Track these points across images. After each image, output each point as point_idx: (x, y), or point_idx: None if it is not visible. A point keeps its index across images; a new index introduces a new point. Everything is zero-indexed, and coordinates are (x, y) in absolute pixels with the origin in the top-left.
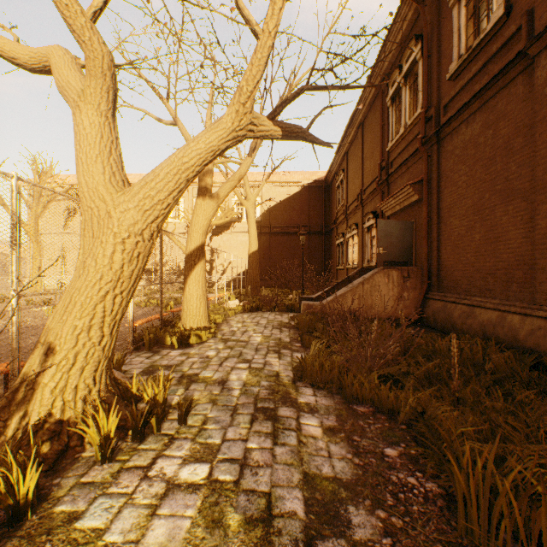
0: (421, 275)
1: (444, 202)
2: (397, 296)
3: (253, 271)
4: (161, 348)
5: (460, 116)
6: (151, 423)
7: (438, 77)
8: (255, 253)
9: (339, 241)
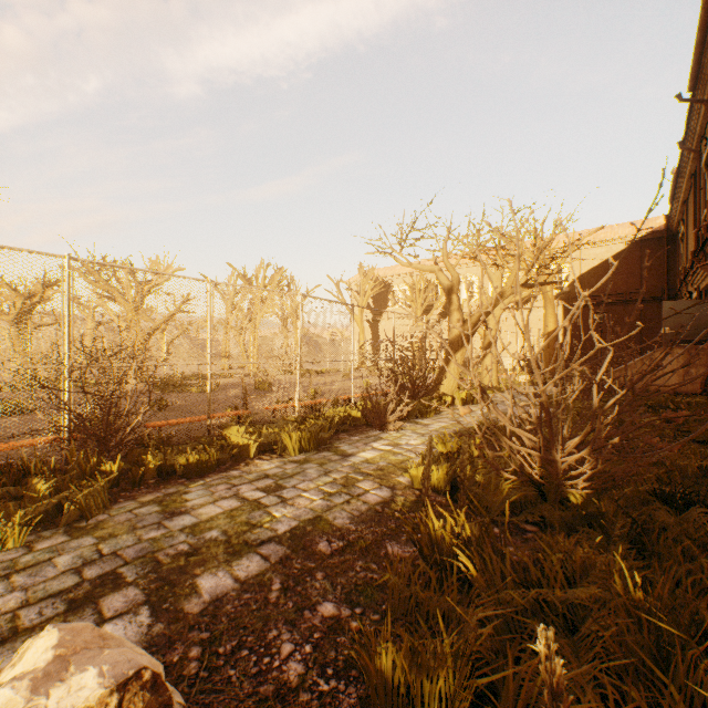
0: None
1: None
2: (682, 372)
3: (549, 350)
4: None
5: None
6: (474, 401)
7: None
8: (552, 332)
9: None
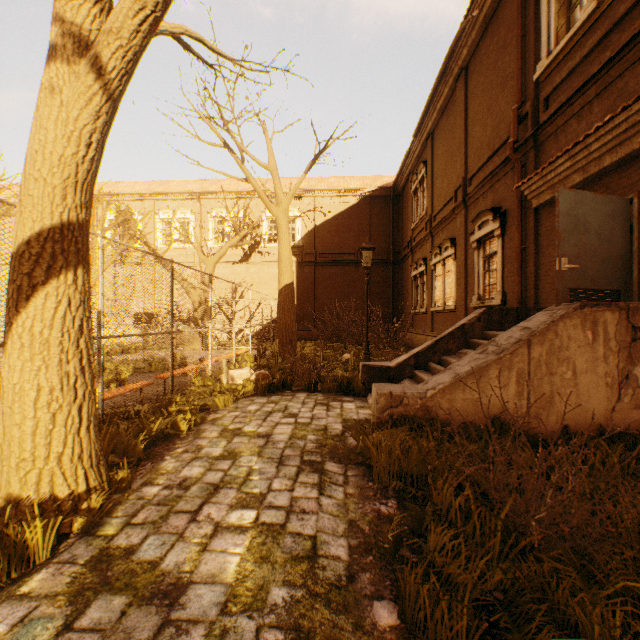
0: None
1: None
2: (618, 375)
3: (285, 315)
4: None
5: None
6: None
7: None
8: (288, 287)
9: (418, 271)
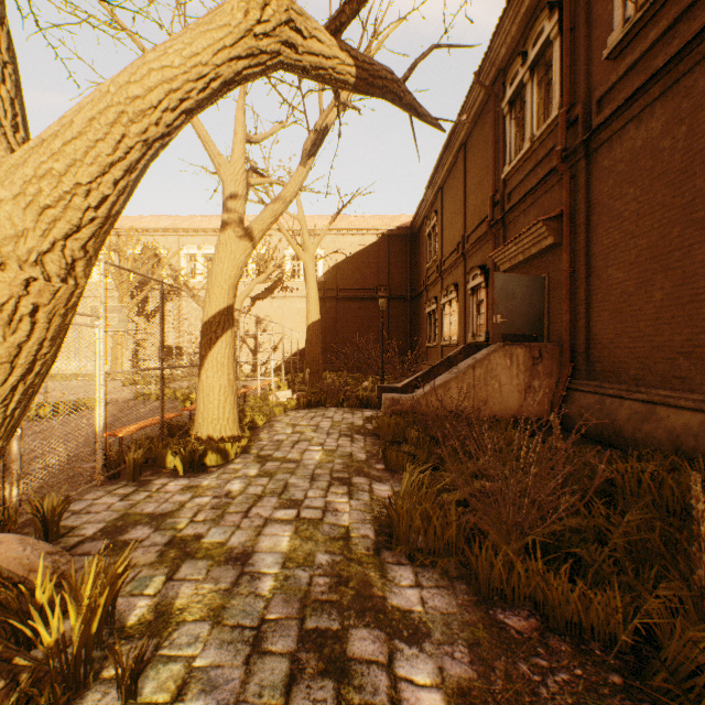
0: (559, 355)
1: (598, 244)
2: (524, 385)
3: (313, 349)
4: (155, 474)
5: (626, 111)
6: None
7: (588, 58)
8: (315, 324)
9: (431, 308)
